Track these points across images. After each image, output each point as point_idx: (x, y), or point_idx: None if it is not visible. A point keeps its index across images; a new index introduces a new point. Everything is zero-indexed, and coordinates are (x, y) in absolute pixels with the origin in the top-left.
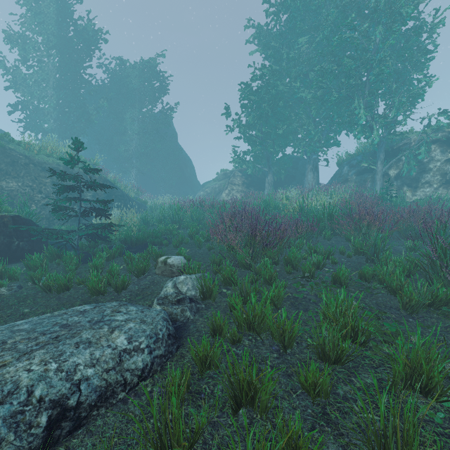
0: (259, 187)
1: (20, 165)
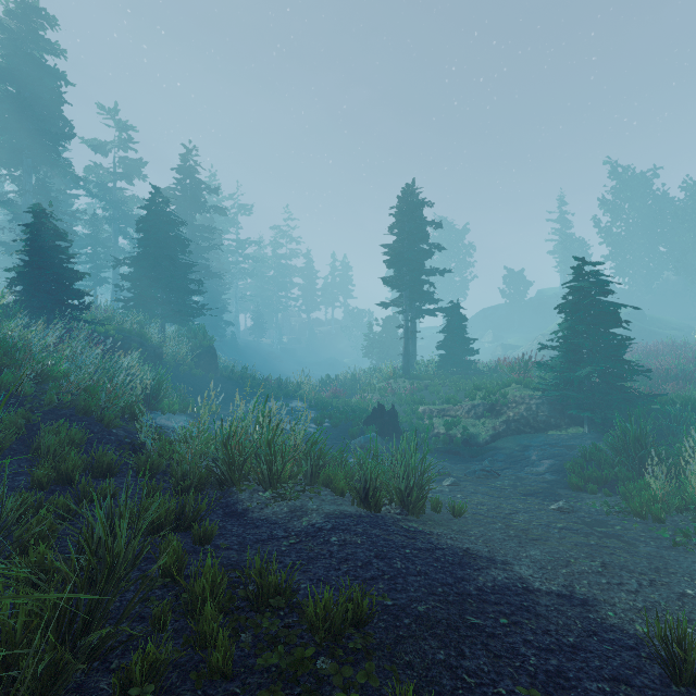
0: None
1: None
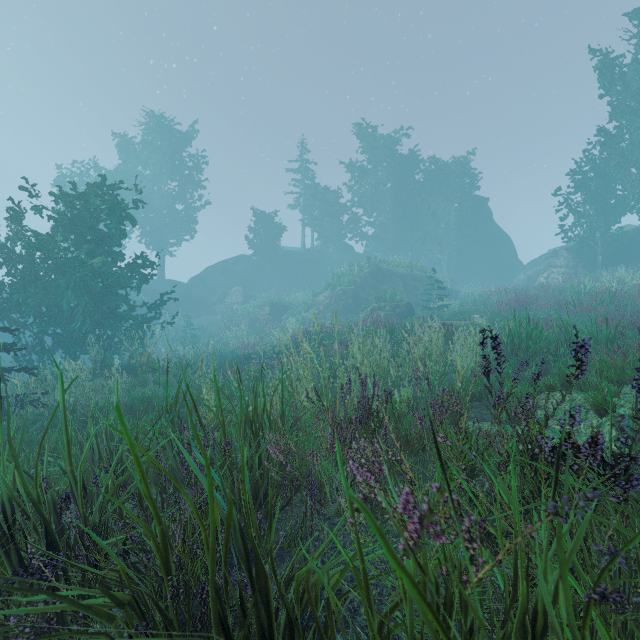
0: (592, 266)
1: (386, 276)
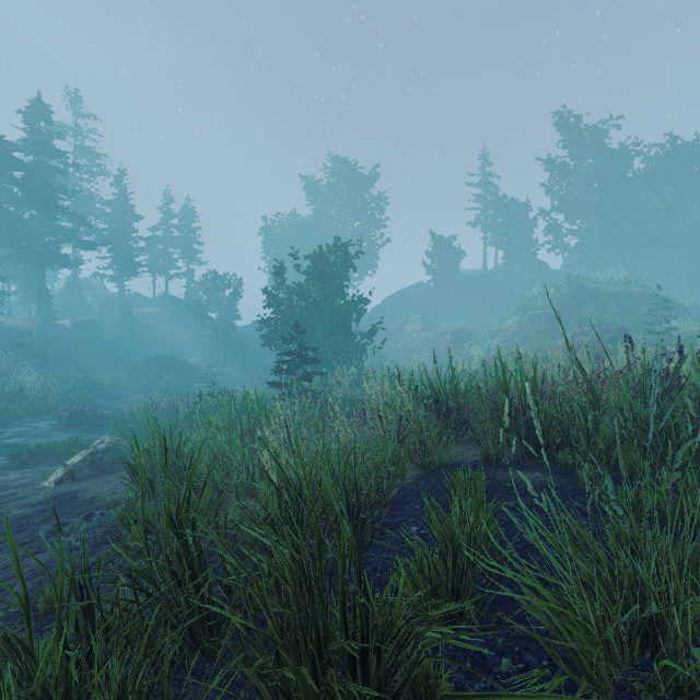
0: None
1: (592, 296)
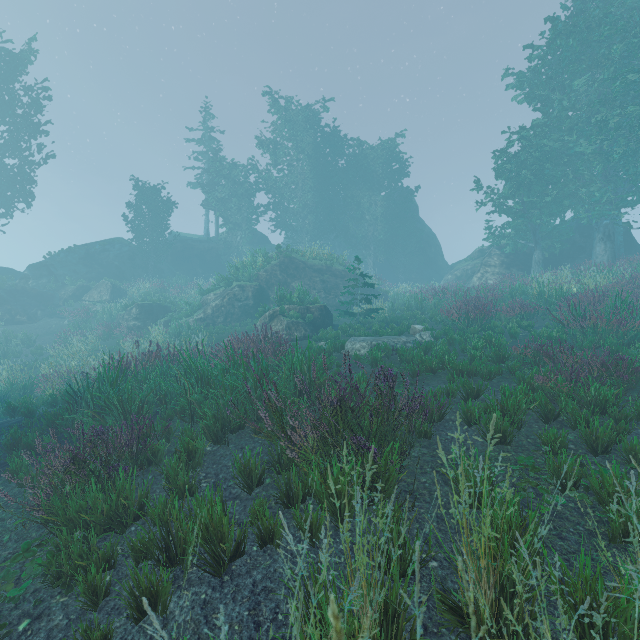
0: (526, 266)
1: (300, 269)
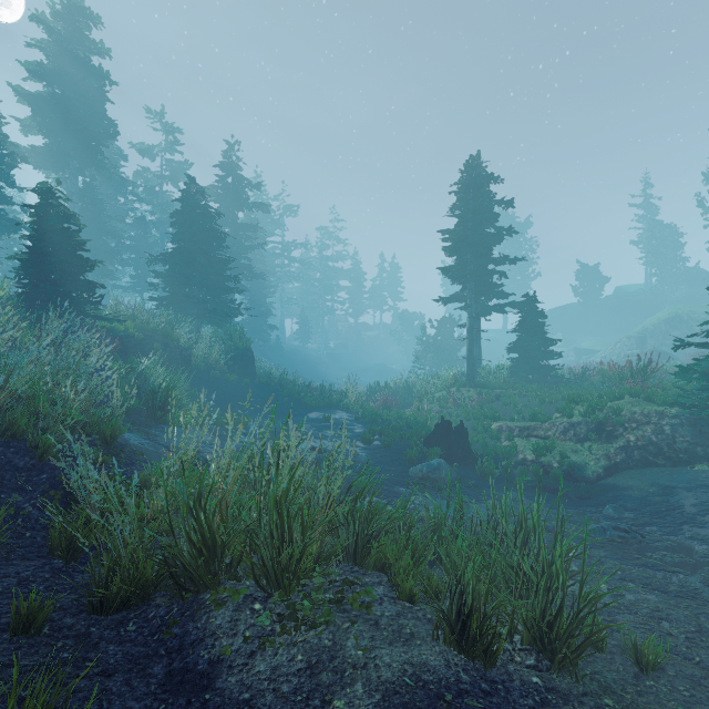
0: None
1: (682, 321)
